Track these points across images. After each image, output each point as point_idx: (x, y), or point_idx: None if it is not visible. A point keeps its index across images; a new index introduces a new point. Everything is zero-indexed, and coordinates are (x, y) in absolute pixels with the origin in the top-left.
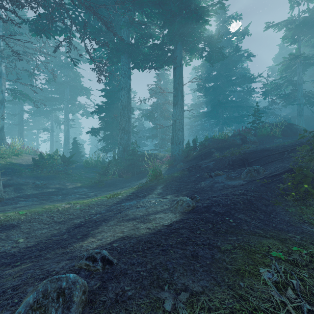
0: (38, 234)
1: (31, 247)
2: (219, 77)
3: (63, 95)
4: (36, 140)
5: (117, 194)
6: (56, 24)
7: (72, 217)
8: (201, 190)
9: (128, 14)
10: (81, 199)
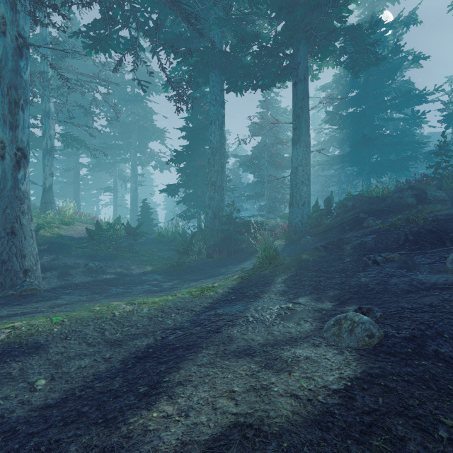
0: (72, 369)
1: (52, 407)
2: (363, 98)
3: (130, 141)
4: (95, 203)
5: (208, 289)
6: (118, 34)
7: (134, 331)
8: (365, 289)
9: (221, 7)
10: (150, 296)
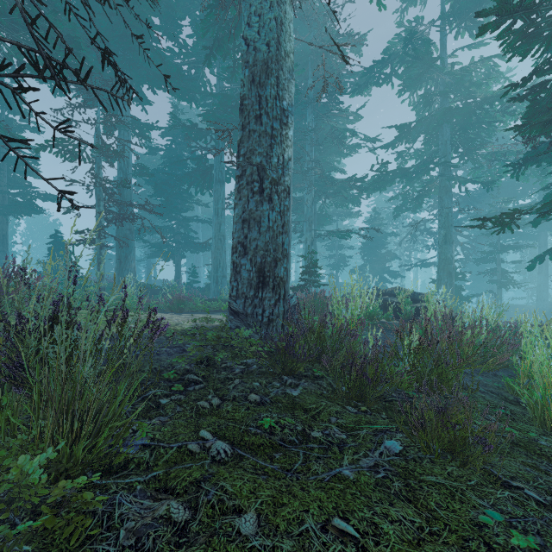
0: None
1: None
2: None
3: None
4: None
5: None
6: None
7: None
8: None
9: None
10: None
